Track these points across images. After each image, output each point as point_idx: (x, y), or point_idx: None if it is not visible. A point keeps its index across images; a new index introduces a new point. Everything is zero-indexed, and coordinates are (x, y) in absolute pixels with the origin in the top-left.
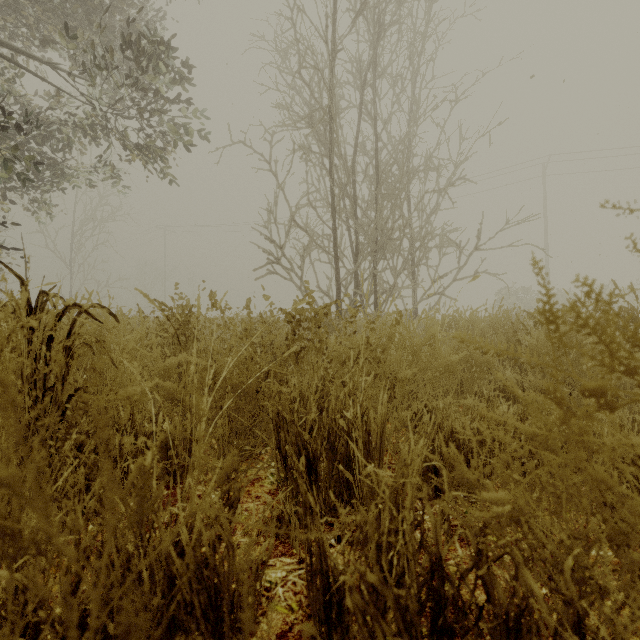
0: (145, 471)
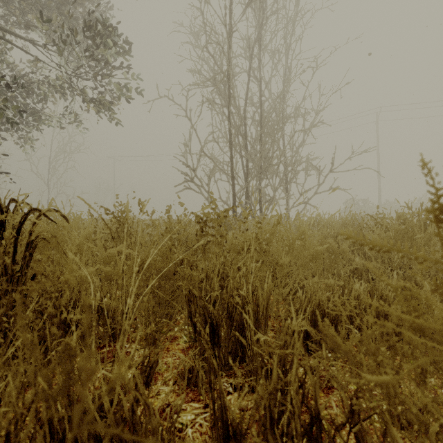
0: (71, 348)
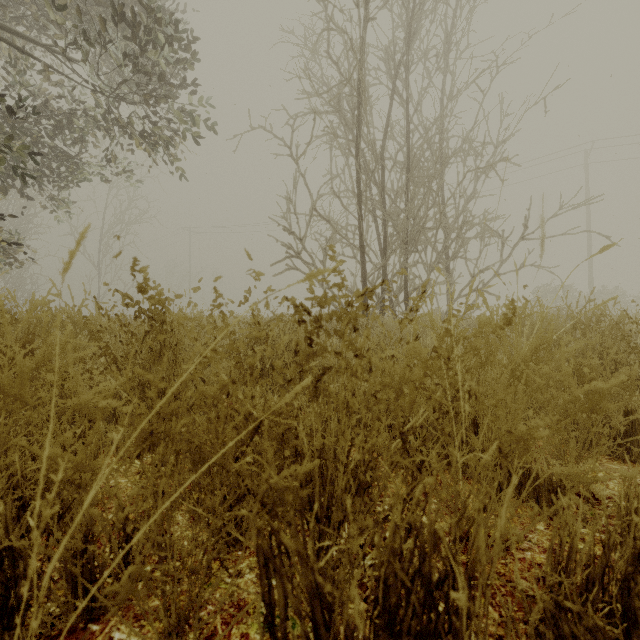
0: None
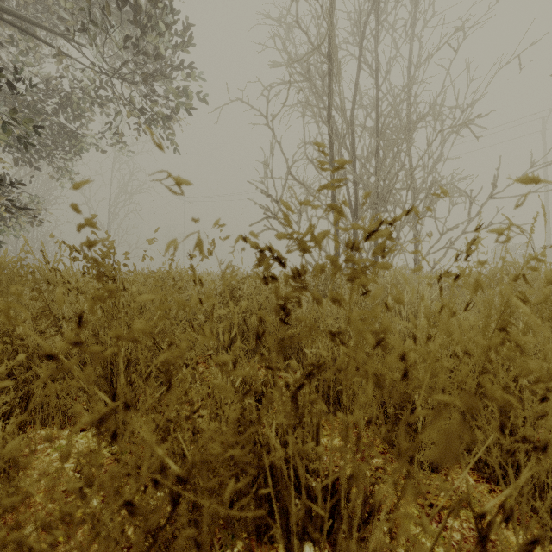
0: None
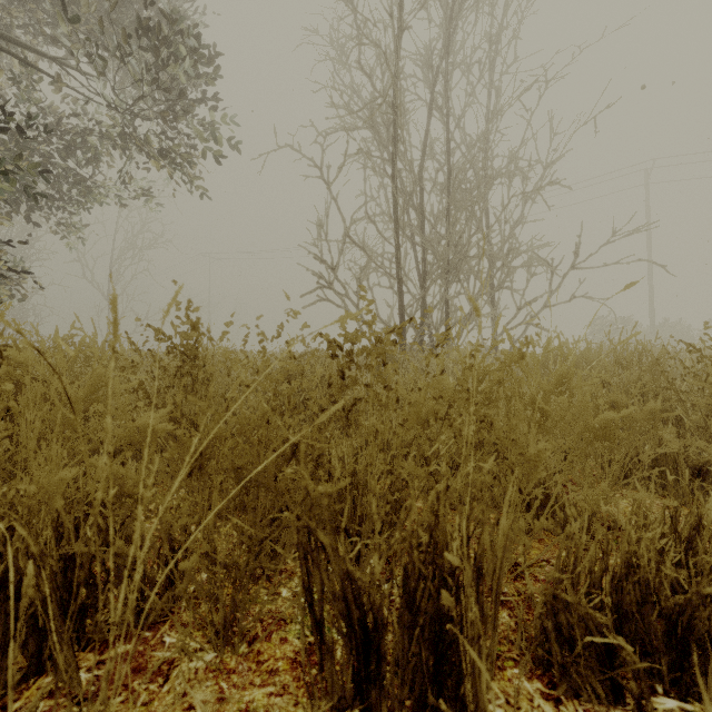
0: None
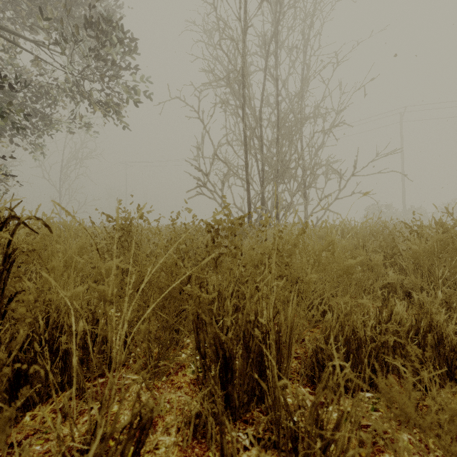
0: None
